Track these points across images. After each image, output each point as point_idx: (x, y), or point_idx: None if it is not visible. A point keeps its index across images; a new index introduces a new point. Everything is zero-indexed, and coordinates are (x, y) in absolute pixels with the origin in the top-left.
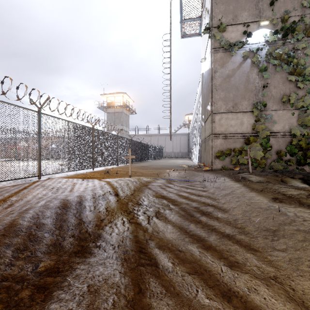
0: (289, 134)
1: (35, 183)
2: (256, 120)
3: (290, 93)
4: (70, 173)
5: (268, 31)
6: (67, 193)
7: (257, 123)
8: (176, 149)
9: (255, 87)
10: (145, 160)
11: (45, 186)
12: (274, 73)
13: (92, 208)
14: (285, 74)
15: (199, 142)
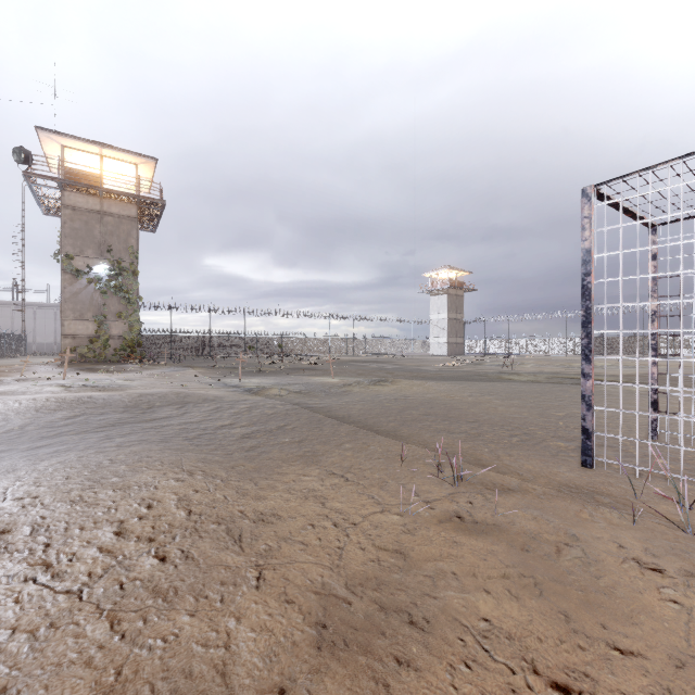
0: (124, 337)
1: None
2: (99, 327)
3: (124, 311)
4: None
5: (108, 267)
6: None
7: (100, 329)
8: None
9: (99, 304)
10: None
11: None
12: (113, 296)
13: None
14: (121, 298)
15: None
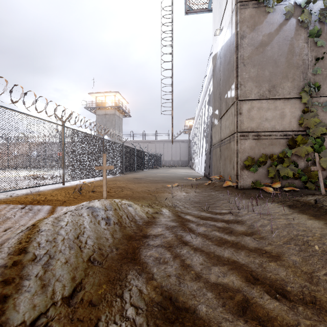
0: None
1: None
2: (304, 111)
3: None
4: (20, 192)
5: None
6: None
7: (306, 116)
8: (176, 157)
9: (303, 61)
10: (140, 169)
11: None
12: None
13: None
14: None
15: (205, 148)
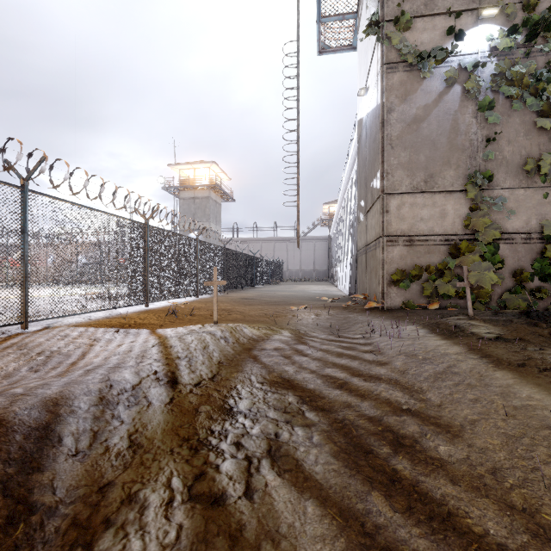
0: (539, 236)
1: (8, 341)
2: (472, 209)
3: (540, 153)
4: (97, 315)
5: (495, 30)
6: (41, 382)
7: (474, 215)
8: (307, 266)
9: (471, 142)
10: (251, 285)
11: (26, 347)
12: (509, 113)
13: (85, 441)
14: (530, 115)
15: (351, 253)
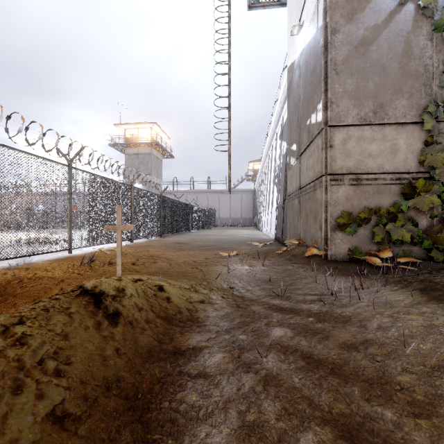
0: None
1: None
2: (427, 143)
3: None
4: (1, 264)
5: None
6: None
7: (430, 150)
8: (235, 214)
9: (426, 67)
10: (186, 230)
11: None
12: None
13: None
14: None
15: (277, 200)
